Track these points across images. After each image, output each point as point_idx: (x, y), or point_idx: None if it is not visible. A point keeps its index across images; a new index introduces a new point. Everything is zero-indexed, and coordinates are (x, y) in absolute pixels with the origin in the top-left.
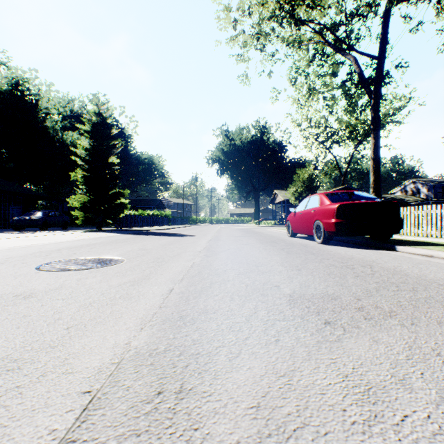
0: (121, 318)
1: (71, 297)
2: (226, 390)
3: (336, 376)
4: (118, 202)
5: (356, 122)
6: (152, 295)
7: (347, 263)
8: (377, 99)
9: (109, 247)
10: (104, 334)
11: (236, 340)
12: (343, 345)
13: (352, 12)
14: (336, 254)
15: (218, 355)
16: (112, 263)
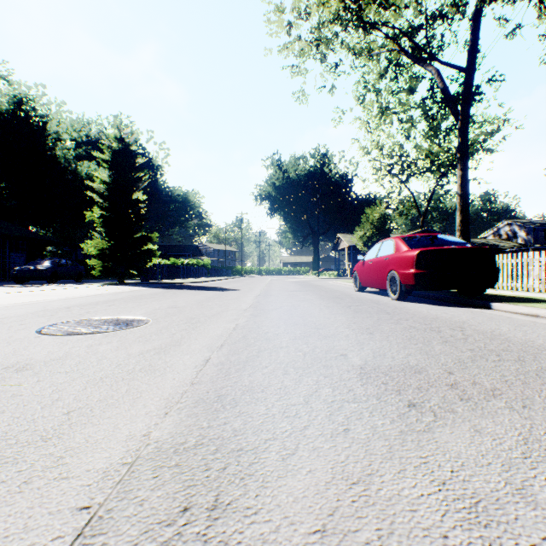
0: (140, 399)
1: (77, 370)
2: (278, 506)
3: (429, 483)
4: (145, 249)
5: (439, 150)
6: (183, 367)
7: (431, 325)
8: (465, 121)
9: (132, 304)
10: (116, 421)
11: (292, 431)
12: (435, 436)
13: (433, 14)
14: (416, 313)
15: (268, 452)
16: (134, 325)
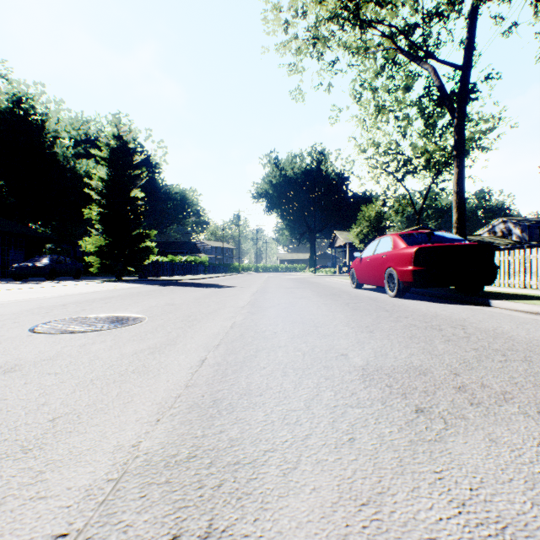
0: (131, 404)
1: (67, 371)
2: (280, 533)
3: (447, 504)
4: (143, 246)
5: (434, 148)
6: (178, 368)
7: (431, 323)
8: (462, 118)
9: (129, 301)
10: (103, 428)
11: (293, 440)
12: (448, 447)
13: (430, 12)
14: (415, 310)
15: (267, 466)
16: (129, 323)
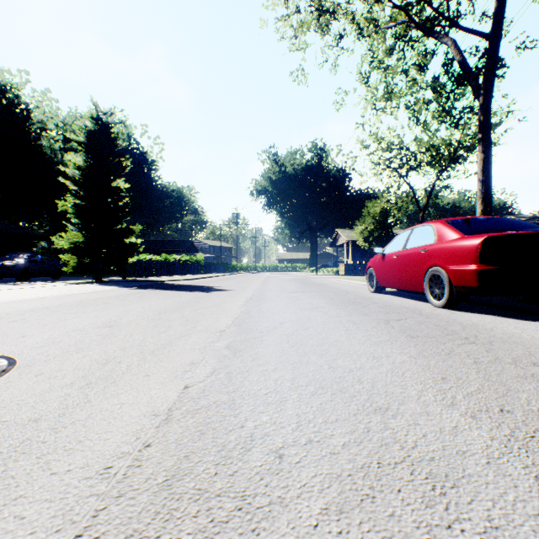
0: None
1: None
2: None
3: None
4: (126, 243)
5: (440, 142)
6: None
7: None
8: (489, 96)
9: (54, 317)
10: None
11: None
12: None
13: None
14: (516, 339)
15: None
16: None
